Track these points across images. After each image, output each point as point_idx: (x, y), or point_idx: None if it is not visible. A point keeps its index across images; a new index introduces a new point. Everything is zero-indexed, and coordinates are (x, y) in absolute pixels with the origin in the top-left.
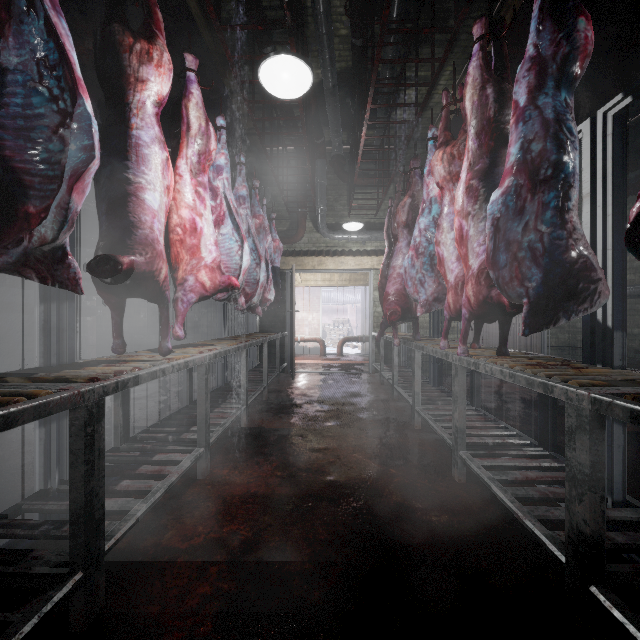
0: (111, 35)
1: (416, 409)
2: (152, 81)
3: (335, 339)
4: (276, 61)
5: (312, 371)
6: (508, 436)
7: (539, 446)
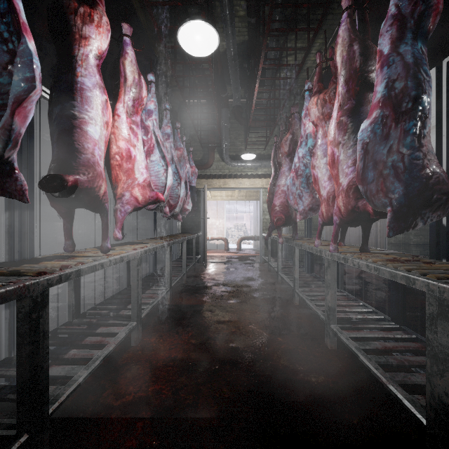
0: (60, 0)
1: (296, 291)
2: (93, 38)
3: (235, 238)
4: (191, 25)
5: (219, 261)
6: (366, 312)
7: (391, 321)
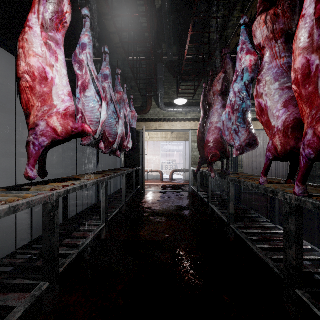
0: None
1: (231, 227)
2: None
3: (168, 170)
4: None
5: (155, 190)
6: None
7: None
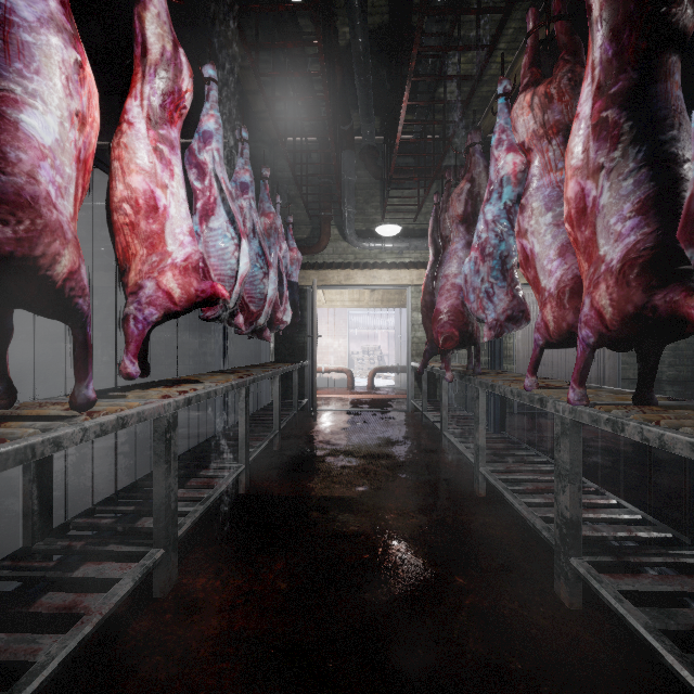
0: None
1: (481, 470)
2: None
3: (364, 369)
4: None
5: (338, 409)
6: (630, 521)
7: (693, 546)
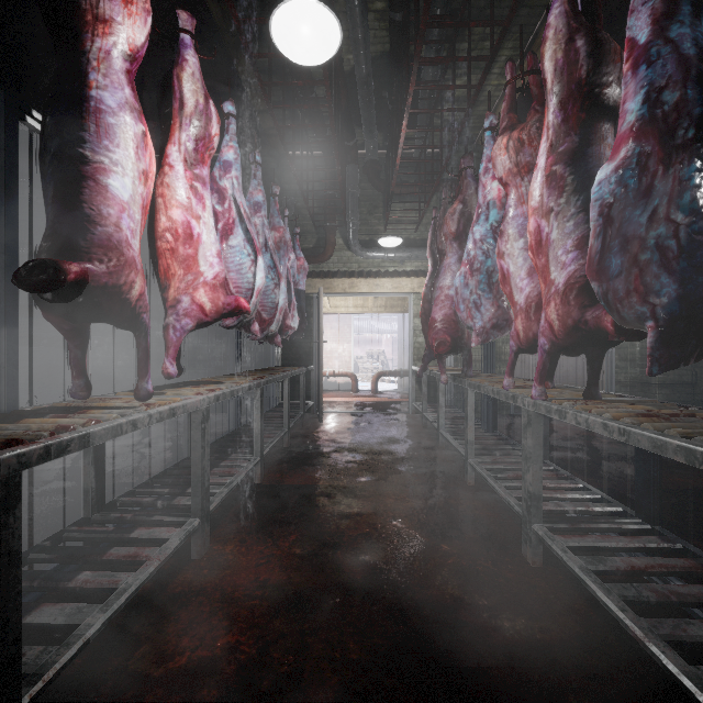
0: None
1: (470, 462)
2: (119, 22)
3: (369, 373)
4: (292, 7)
5: (342, 411)
6: (591, 500)
7: (636, 516)
